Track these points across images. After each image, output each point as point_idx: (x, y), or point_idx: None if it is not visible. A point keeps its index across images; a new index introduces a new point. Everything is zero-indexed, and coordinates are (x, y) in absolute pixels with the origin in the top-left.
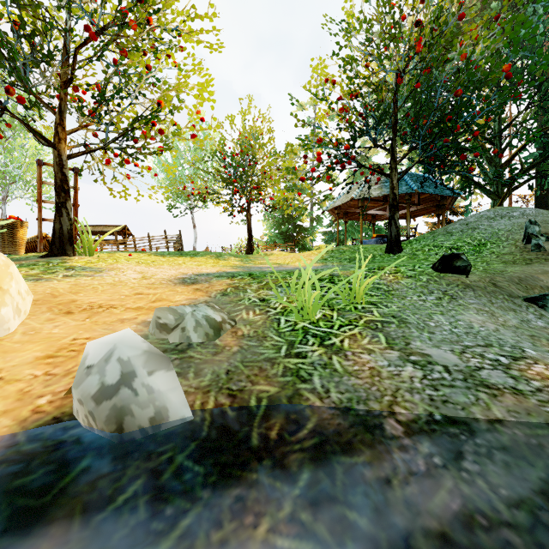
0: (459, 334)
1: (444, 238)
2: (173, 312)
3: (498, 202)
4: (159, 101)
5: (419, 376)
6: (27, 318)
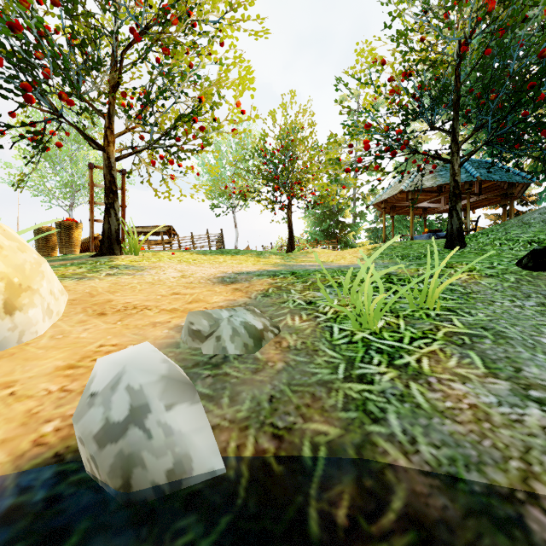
0: None
1: (520, 230)
2: (208, 317)
3: None
4: (200, 97)
5: None
6: (60, 320)
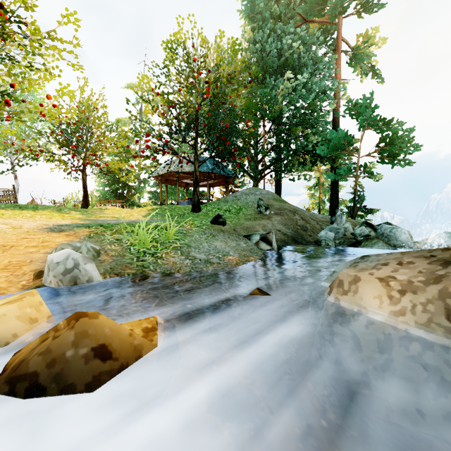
0: (210, 250)
1: (224, 204)
2: (71, 245)
3: (256, 183)
4: (13, 84)
5: (190, 262)
6: None
